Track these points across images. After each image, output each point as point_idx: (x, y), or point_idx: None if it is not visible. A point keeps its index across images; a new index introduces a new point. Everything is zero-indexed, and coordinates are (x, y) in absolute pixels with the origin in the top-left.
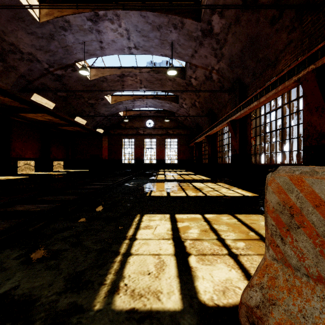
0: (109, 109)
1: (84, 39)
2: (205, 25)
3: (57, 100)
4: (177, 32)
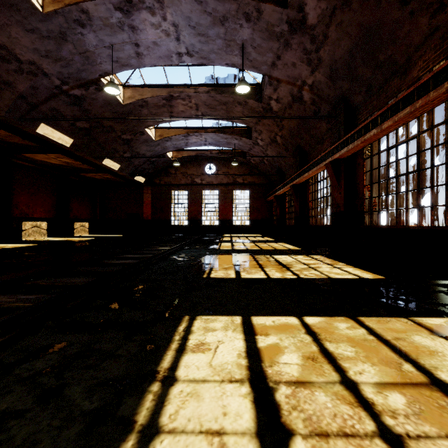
0: (152, 149)
1: (111, 40)
2: (294, 12)
3: (75, 134)
4: (251, 27)
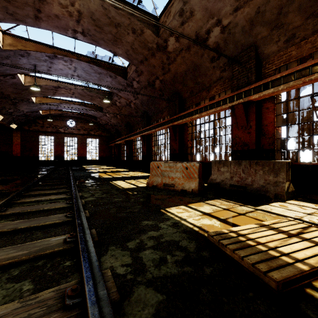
0: (30, 108)
1: (36, 63)
2: (129, 82)
3: None
4: (111, 79)
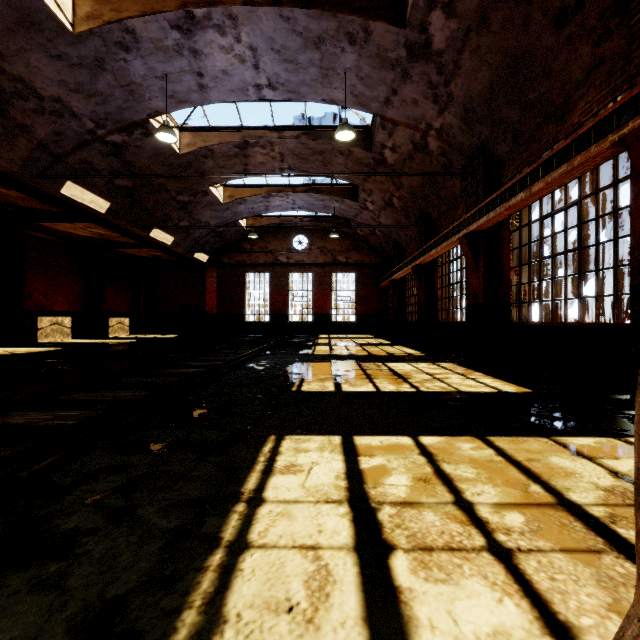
0: (219, 215)
1: (165, 69)
2: (414, 33)
3: (113, 195)
4: (356, 52)
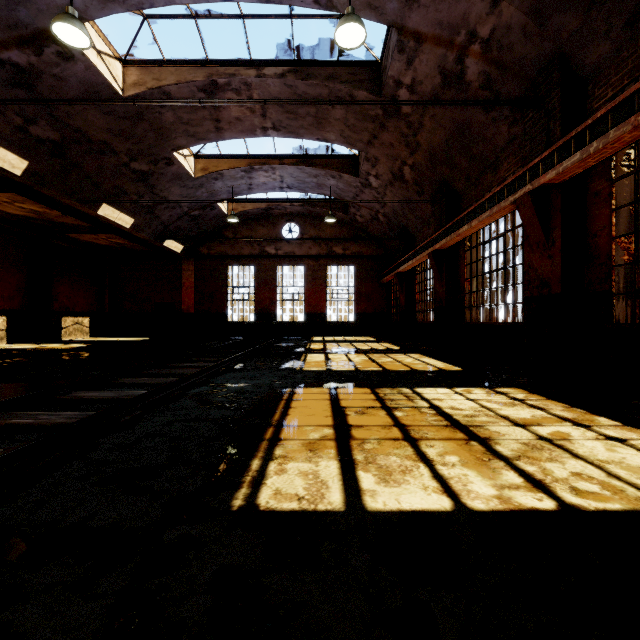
0: (191, 193)
1: None
2: None
3: (32, 150)
4: None
